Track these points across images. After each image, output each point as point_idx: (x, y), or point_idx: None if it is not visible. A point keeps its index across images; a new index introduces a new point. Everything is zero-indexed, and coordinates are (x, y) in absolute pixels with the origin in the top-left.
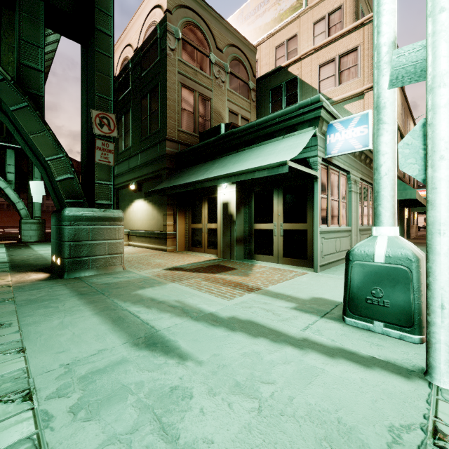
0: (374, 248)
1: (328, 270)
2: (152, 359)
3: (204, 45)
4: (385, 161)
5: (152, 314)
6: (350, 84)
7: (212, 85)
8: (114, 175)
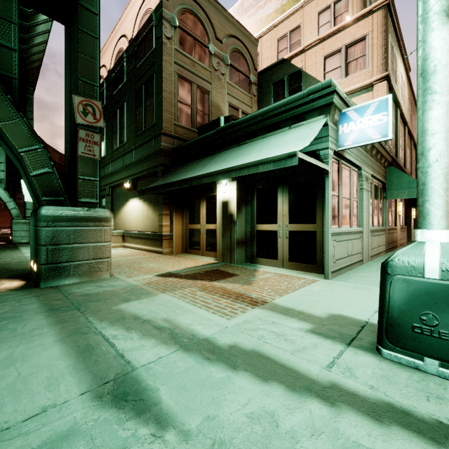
0: (423, 259)
1: (340, 276)
2: (116, 427)
3: (203, 34)
4: (436, 142)
5: (131, 341)
6: (358, 76)
7: (211, 78)
8: (109, 173)
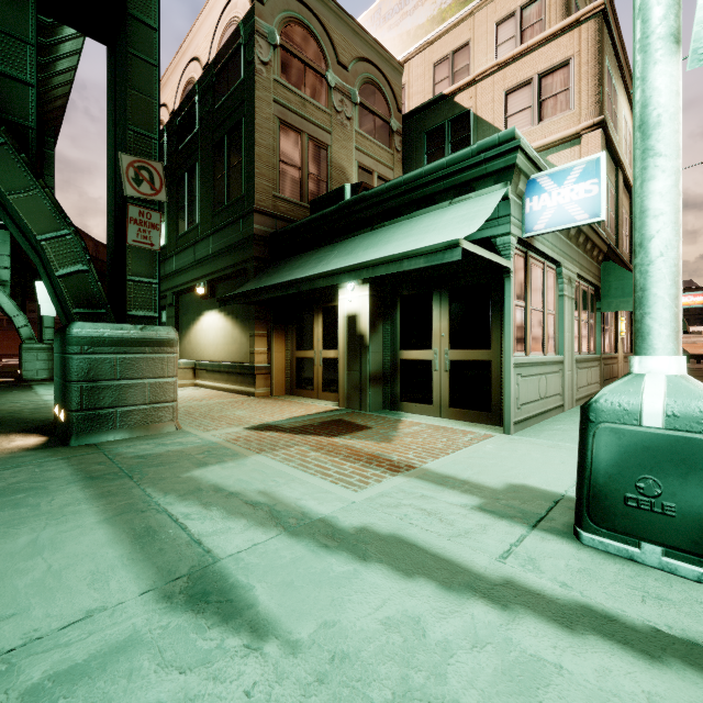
0: (641, 399)
1: (528, 430)
2: (194, 636)
3: (317, 57)
4: (660, 228)
5: (212, 522)
6: (557, 121)
7: (330, 124)
8: (172, 272)
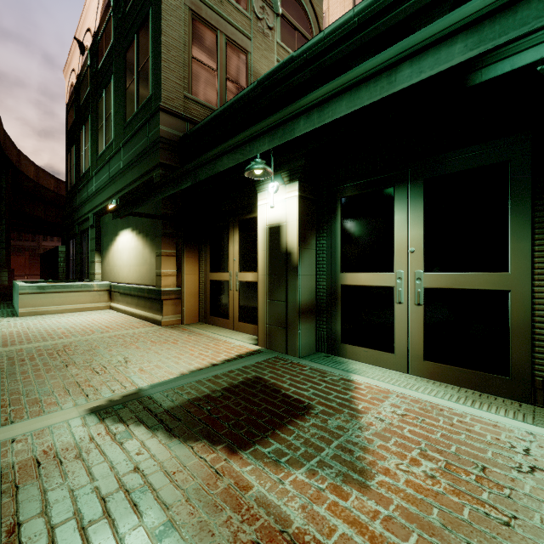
0: None
1: None
2: None
3: None
4: None
5: None
6: None
7: (250, 30)
8: (92, 193)
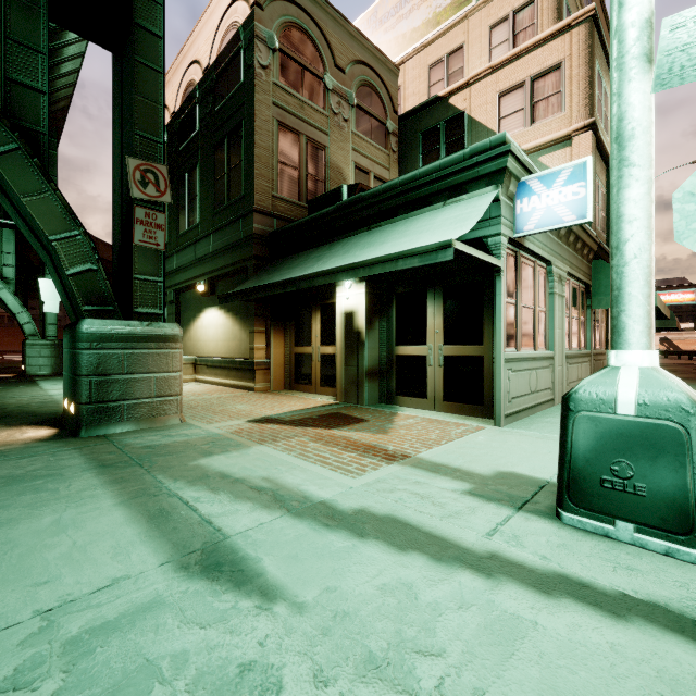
0: (616, 389)
1: (519, 423)
2: (210, 599)
3: (315, 60)
4: (634, 232)
5: (220, 504)
6: (549, 123)
7: (328, 126)
8: (173, 270)
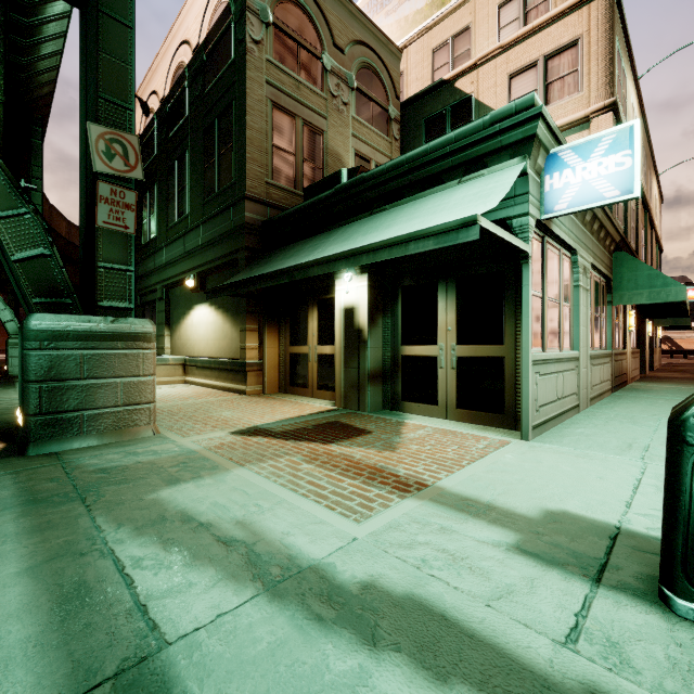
0: None
1: (547, 435)
2: None
3: (312, 38)
4: None
5: (168, 572)
6: (565, 104)
7: (326, 109)
8: (162, 264)
